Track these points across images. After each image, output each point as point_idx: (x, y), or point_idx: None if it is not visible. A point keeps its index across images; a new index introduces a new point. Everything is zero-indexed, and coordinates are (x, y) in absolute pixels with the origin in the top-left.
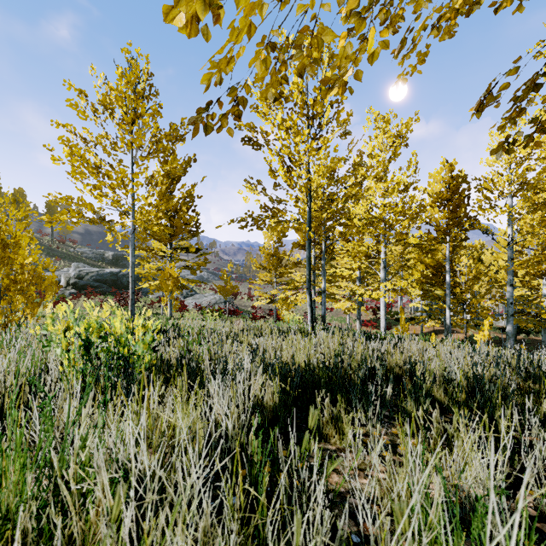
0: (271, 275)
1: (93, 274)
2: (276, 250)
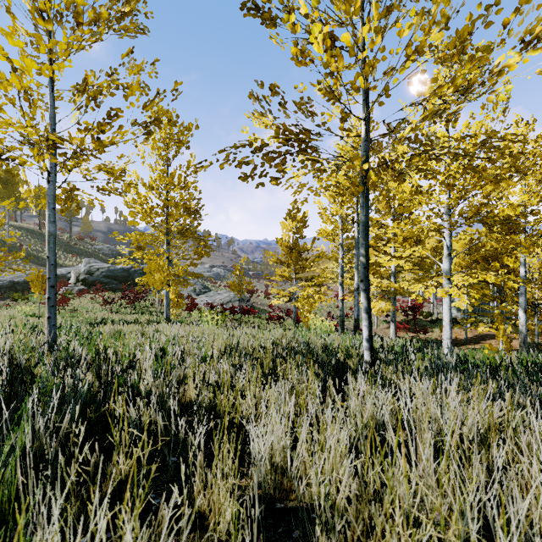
0: (290, 271)
1: (103, 270)
2: (296, 242)
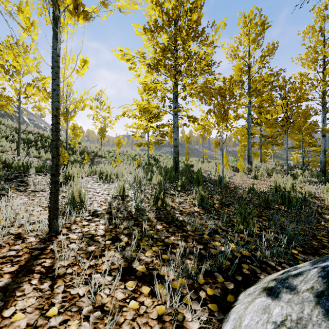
0: None
1: None
2: None
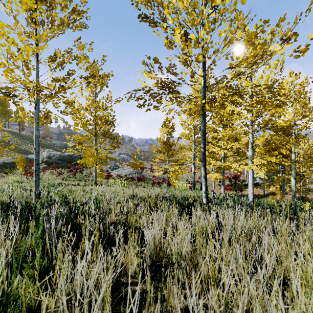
0: (165, 156)
1: (57, 155)
2: (168, 140)
